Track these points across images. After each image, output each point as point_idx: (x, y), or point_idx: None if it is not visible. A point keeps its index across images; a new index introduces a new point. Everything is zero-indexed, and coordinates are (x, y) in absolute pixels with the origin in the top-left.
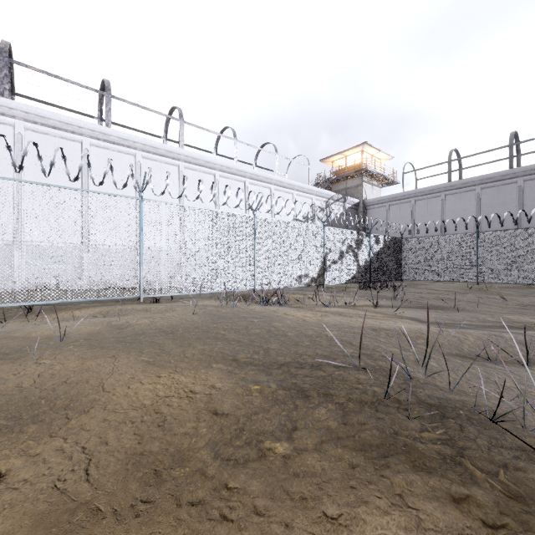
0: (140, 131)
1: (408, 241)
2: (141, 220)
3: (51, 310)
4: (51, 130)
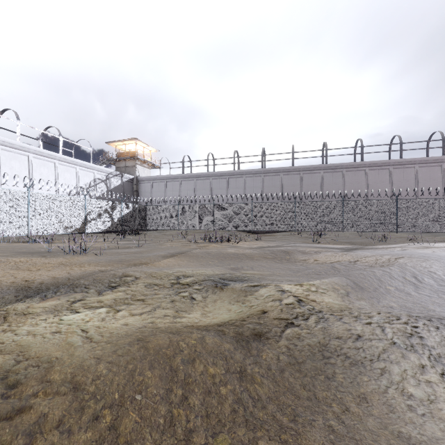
0: None
1: (150, 207)
2: None
3: None
4: None
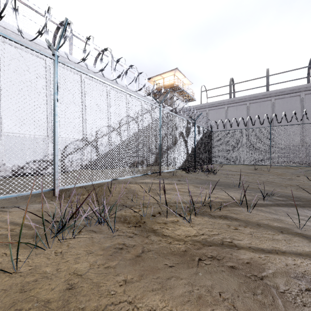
0: None
1: (216, 133)
2: None
3: None
4: None
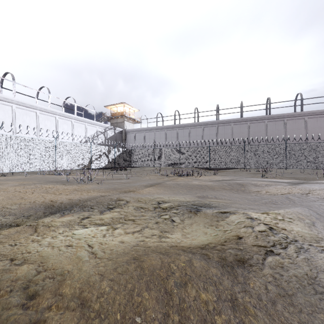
0: None
1: (134, 150)
2: None
3: None
4: None
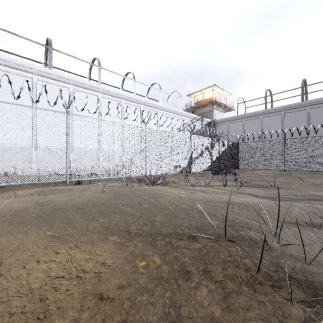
0: (72, 73)
1: (242, 144)
2: (67, 127)
3: (2, 190)
4: (10, 69)
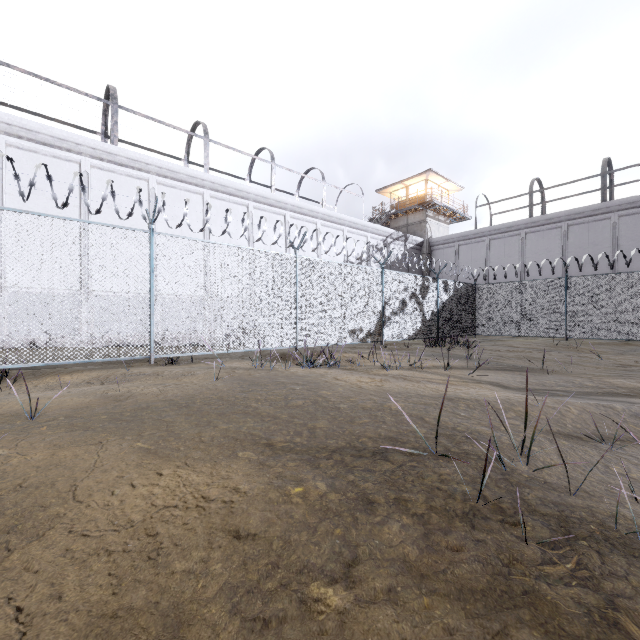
0: (155, 151)
1: (483, 288)
2: (152, 259)
3: (33, 375)
4: (40, 147)
